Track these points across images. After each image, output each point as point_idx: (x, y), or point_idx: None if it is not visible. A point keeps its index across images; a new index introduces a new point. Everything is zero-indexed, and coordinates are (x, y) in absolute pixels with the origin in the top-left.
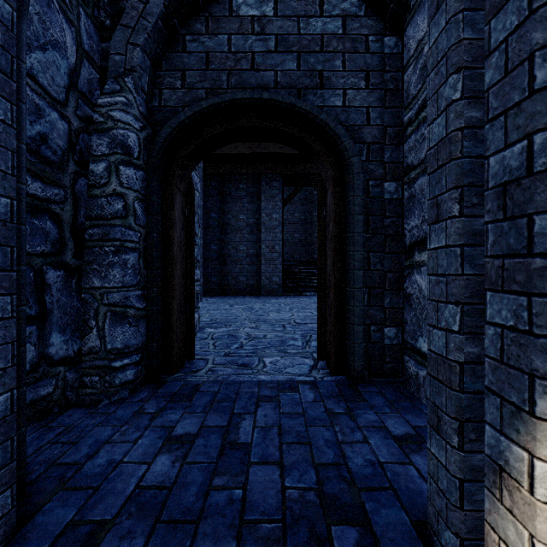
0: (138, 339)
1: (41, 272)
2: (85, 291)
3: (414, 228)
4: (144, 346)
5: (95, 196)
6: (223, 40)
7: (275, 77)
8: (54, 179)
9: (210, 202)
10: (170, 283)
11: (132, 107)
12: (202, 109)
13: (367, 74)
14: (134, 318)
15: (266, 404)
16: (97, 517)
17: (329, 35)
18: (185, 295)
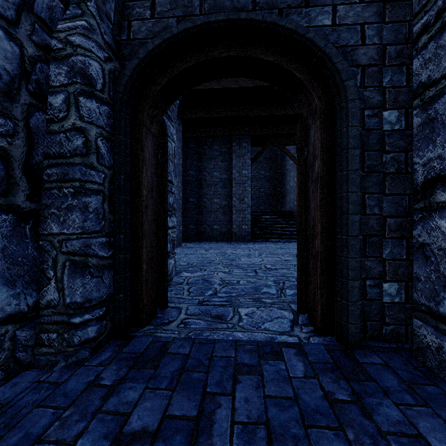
0: (101, 291)
1: None
2: (43, 237)
3: (433, 160)
4: (110, 298)
5: (53, 131)
6: None
7: None
8: None
9: (189, 161)
10: (140, 229)
11: (94, 32)
12: (173, 36)
13: None
14: (97, 268)
15: (245, 379)
16: None
17: None
18: (158, 242)
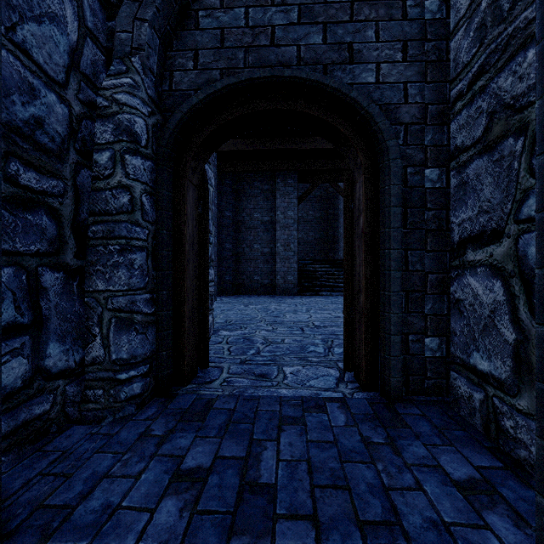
0: (145, 348)
1: (36, 274)
2: (88, 294)
3: (465, 221)
4: (153, 355)
5: (98, 189)
6: (239, 14)
7: (298, 52)
8: (51, 170)
9: (225, 200)
10: (181, 285)
11: (139, 89)
12: (217, 91)
13: (405, 45)
14: (142, 324)
15: (290, 428)
16: None
17: (360, 2)
18: (198, 297)
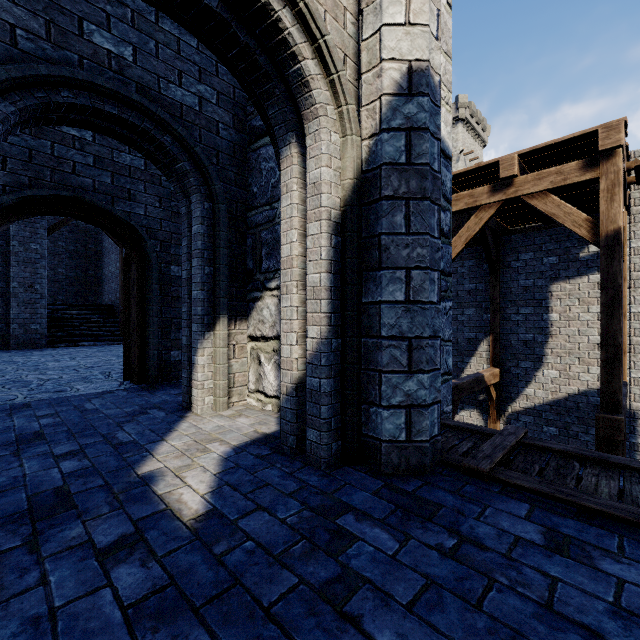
0: None
1: None
2: None
3: None
4: None
5: None
6: (47, 145)
7: (94, 184)
8: None
9: None
10: None
11: None
12: (30, 196)
13: (161, 199)
14: None
15: (96, 399)
16: (30, 431)
17: (135, 168)
18: None
